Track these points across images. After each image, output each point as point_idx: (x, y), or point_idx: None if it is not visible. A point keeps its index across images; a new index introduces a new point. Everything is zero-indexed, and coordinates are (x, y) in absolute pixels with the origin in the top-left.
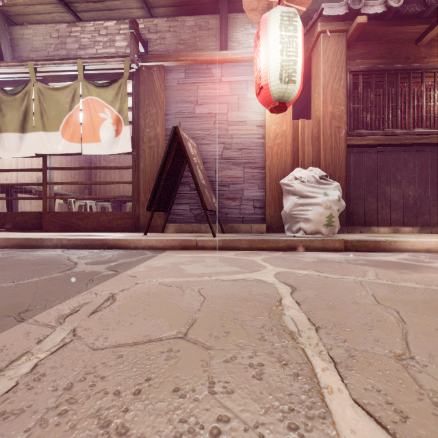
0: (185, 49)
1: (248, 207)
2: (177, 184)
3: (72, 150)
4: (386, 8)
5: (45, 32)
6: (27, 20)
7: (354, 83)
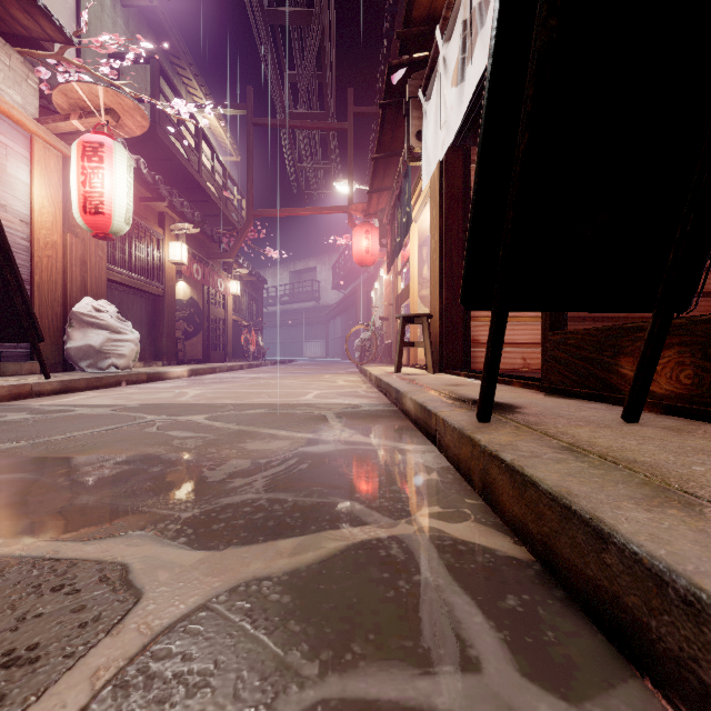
0: None
1: None
2: None
3: None
4: (137, 166)
5: None
6: None
7: None
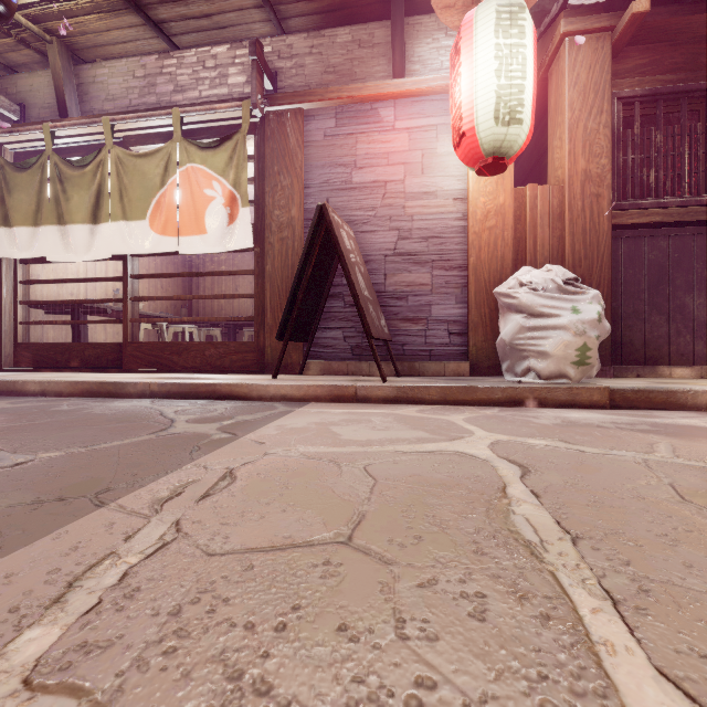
0: (336, 81)
1: (439, 334)
2: (324, 297)
3: (164, 247)
4: None
5: (126, 70)
6: (100, 55)
7: (625, 119)
